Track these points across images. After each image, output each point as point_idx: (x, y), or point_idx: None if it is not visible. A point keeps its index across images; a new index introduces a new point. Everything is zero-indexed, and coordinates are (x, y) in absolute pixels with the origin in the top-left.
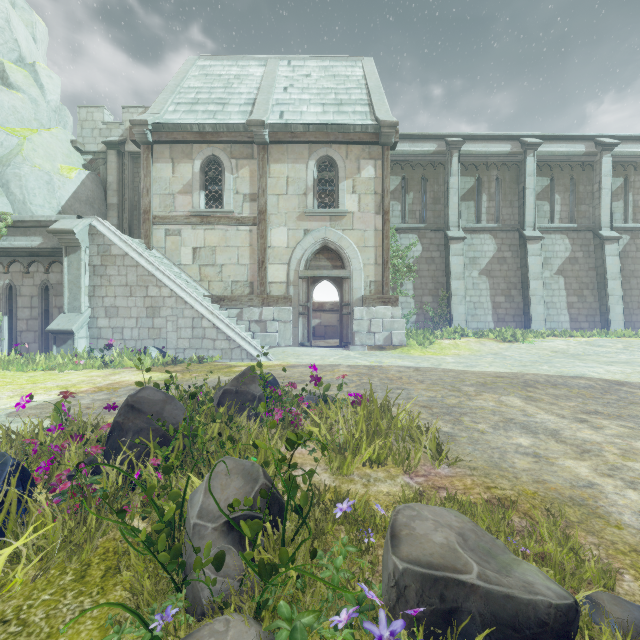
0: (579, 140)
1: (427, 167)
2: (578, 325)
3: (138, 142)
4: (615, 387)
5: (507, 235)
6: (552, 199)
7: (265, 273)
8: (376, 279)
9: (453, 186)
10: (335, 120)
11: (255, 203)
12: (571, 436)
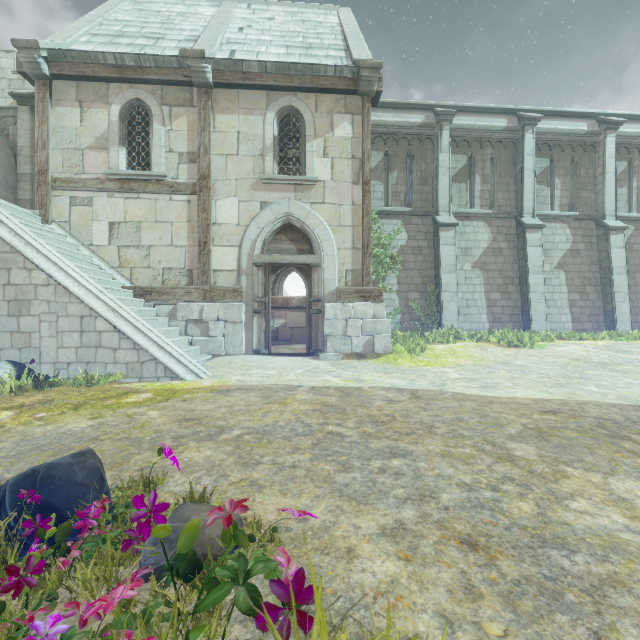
0: (581, 117)
1: (413, 142)
2: (581, 326)
3: (29, 75)
4: None
5: (503, 223)
6: (551, 183)
7: (208, 258)
8: (354, 267)
9: (443, 164)
10: (301, 61)
11: (195, 165)
12: None
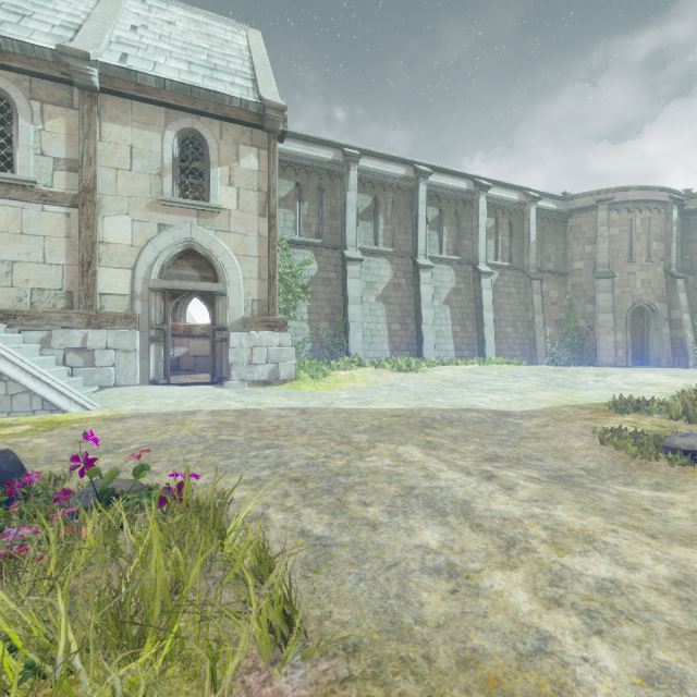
0: (462, 177)
1: (324, 176)
2: (461, 353)
3: None
4: (503, 419)
5: (402, 261)
6: (441, 230)
7: (93, 280)
8: (260, 297)
9: (351, 202)
10: (205, 85)
11: (76, 175)
12: (486, 512)
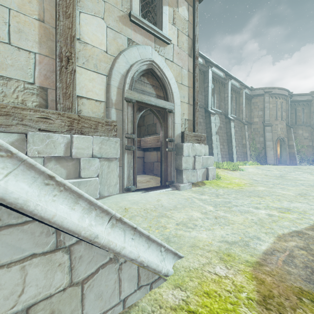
0: (221, 71)
1: None
2: (223, 159)
3: None
4: None
5: (201, 110)
6: (213, 96)
7: (72, 78)
8: (189, 118)
9: None
10: None
11: None
12: None
